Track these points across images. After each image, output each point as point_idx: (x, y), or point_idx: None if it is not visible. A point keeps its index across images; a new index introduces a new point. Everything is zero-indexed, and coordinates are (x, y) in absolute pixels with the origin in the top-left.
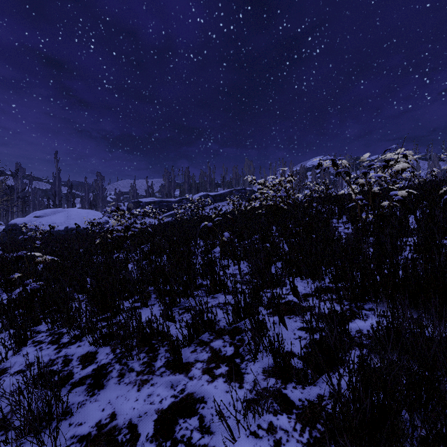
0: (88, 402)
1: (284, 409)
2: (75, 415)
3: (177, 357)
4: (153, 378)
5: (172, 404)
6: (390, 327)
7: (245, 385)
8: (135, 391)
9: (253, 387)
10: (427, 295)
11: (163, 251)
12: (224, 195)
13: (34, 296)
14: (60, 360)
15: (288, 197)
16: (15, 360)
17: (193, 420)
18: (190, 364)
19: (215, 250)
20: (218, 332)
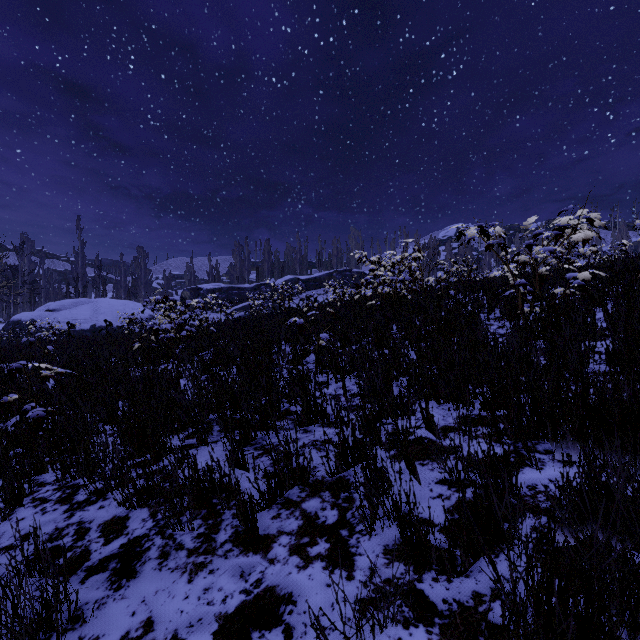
0: (110, 600)
1: (420, 617)
2: (88, 623)
3: (251, 527)
4: (213, 561)
5: (241, 606)
6: (591, 486)
7: (357, 574)
8: (185, 582)
9: (370, 578)
10: (638, 431)
11: (231, 360)
12: (320, 280)
13: (38, 429)
14: (71, 529)
15: (414, 282)
16: (4, 528)
17: (274, 634)
18: (270, 538)
19: (308, 359)
20: (313, 487)
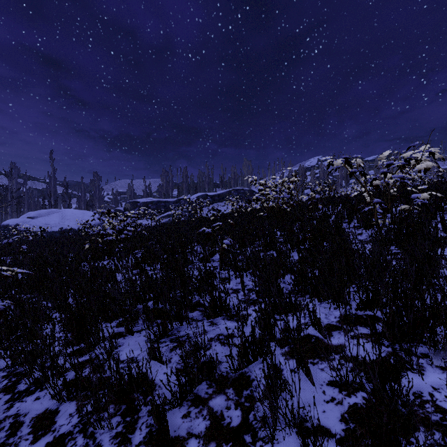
0: None
1: None
2: None
3: (163, 429)
4: None
5: None
6: None
7: None
8: None
9: None
10: None
11: (156, 258)
12: (223, 196)
13: None
14: (7, 422)
15: (291, 198)
16: None
17: None
18: (180, 442)
19: (214, 258)
20: (219, 383)
